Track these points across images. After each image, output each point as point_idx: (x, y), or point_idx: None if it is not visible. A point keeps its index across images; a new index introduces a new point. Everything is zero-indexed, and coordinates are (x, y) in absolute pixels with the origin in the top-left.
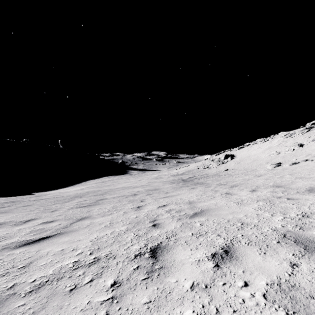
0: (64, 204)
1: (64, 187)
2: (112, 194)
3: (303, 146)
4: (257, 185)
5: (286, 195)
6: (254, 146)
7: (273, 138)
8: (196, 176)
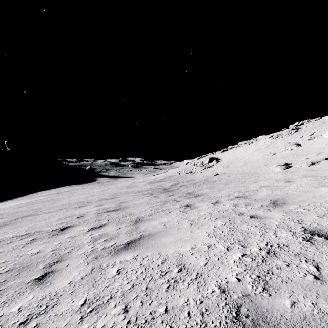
0: None
1: None
2: (16, 228)
3: (302, 146)
4: None
5: None
6: (239, 148)
7: (258, 140)
8: (180, 183)
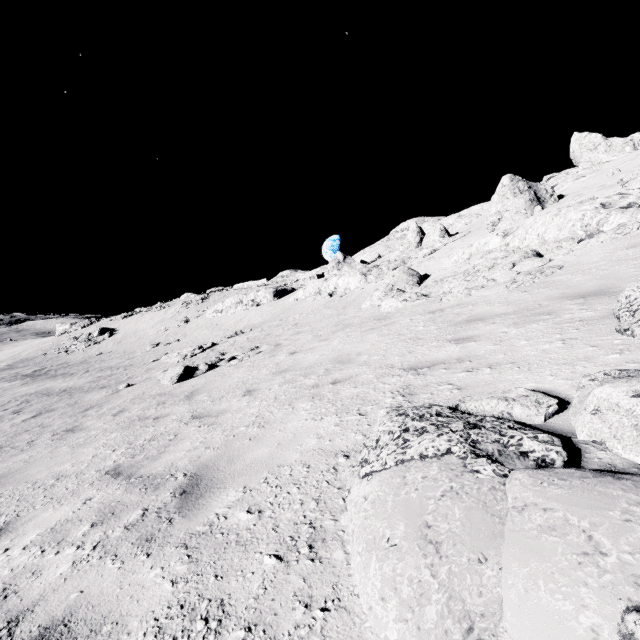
0: None
1: None
2: None
3: (189, 323)
4: (119, 367)
5: (128, 369)
6: (147, 315)
7: (172, 305)
8: (48, 367)
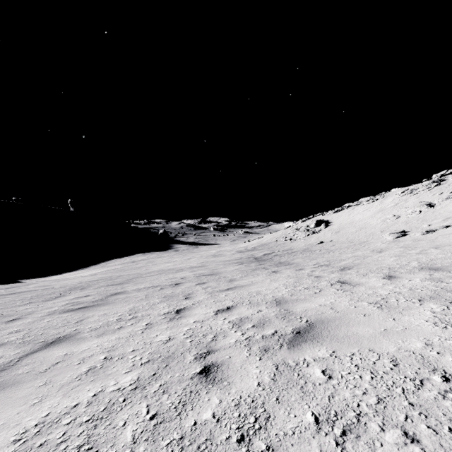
0: (46, 303)
1: (73, 271)
2: (139, 283)
3: (435, 207)
4: (390, 267)
5: None
6: (358, 208)
7: (386, 196)
8: (275, 252)
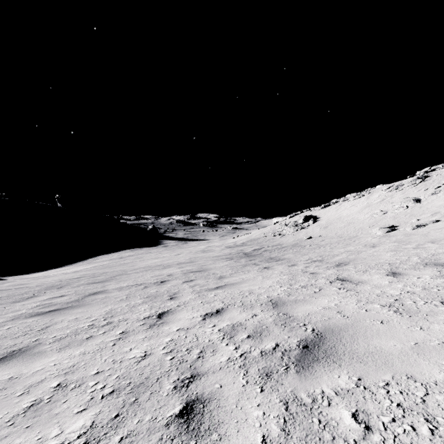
0: (14, 304)
1: (58, 267)
2: (122, 281)
3: (422, 202)
4: (389, 262)
5: None
6: (345, 204)
7: (372, 192)
8: (264, 247)
